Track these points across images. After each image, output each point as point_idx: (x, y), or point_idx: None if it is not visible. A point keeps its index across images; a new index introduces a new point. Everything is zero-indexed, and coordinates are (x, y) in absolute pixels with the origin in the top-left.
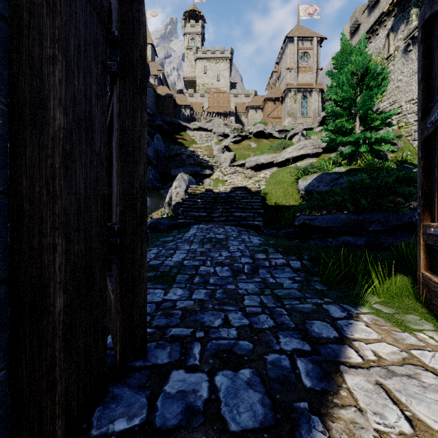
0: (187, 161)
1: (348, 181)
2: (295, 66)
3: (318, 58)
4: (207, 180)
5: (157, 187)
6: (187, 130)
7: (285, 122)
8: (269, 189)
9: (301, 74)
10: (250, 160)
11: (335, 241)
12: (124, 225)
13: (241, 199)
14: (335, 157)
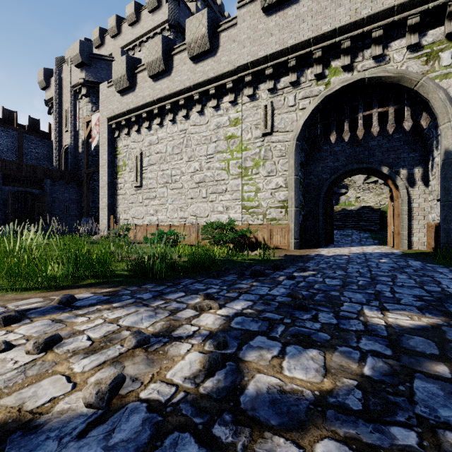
0: None
1: None
2: None
3: None
4: (342, 197)
5: None
6: None
7: None
8: None
9: None
10: None
11: None
12: (331, 227)
13: (365, 214)
14: None
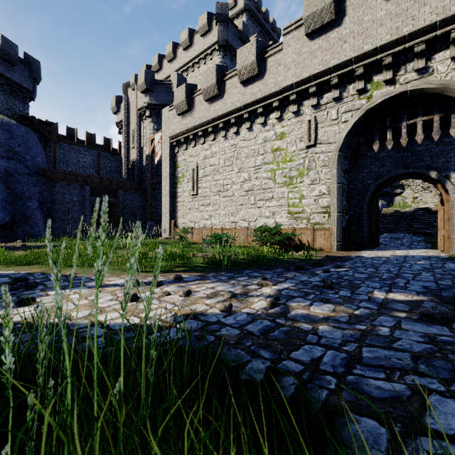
0: None
1: None
2: None
3: None
4: (397, 197)
5: None
6: None
7: None
8: None
9: None
10: None
11: None
12: (376, 230)
13: (421, 216)
14: None
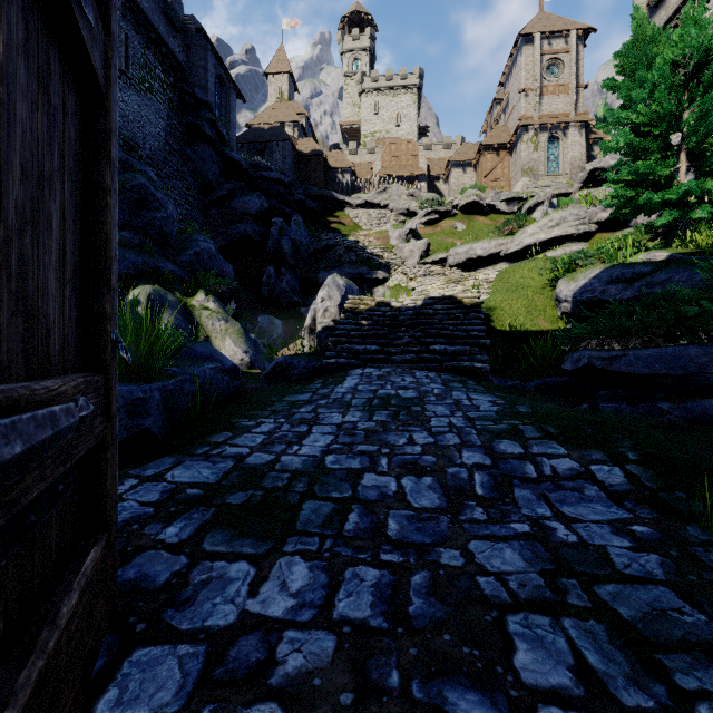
0: (345, 258)
1: (707, 268)
2: (537, 85)
3: (580, 67)
4: (379, 289)
5: (294, 304)
6: (346, 208)
7: (516, 185)
8: (496, 300)
9: (547, 98)
10: (455, 252)
11: (678, 409)
12: None
13: (444, 319)
14: (634, 233)
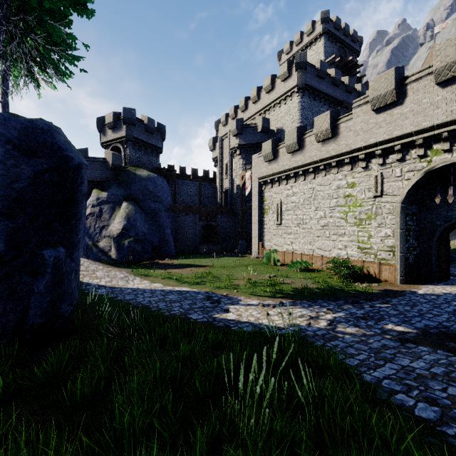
0: None
1: None
2: None
3: None
4: None
5: None
6: None
7: None
8: None
9: None
10: None
11: None
12: (446, 265)
13: None
14: None
